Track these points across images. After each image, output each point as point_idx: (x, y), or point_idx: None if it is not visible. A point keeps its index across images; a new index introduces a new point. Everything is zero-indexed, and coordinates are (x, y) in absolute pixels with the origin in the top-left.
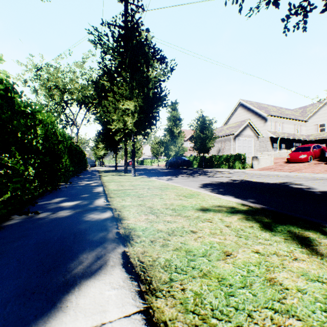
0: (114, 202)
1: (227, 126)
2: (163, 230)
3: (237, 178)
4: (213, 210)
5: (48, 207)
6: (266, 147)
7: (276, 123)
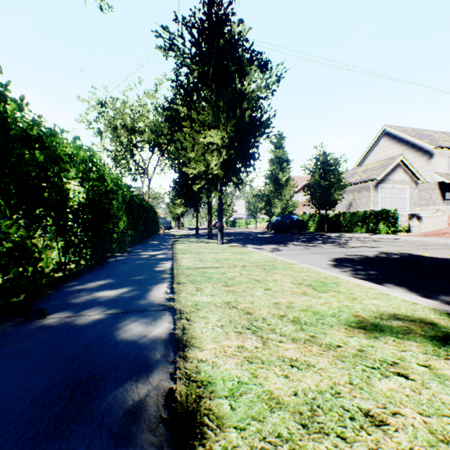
0: (181, 295)
1: (363, 168)
2: (285, 401)
3: (391, 250)
4: (391, 331)
5: (72, 300)
6: (432, 199)
7: (449, 159)
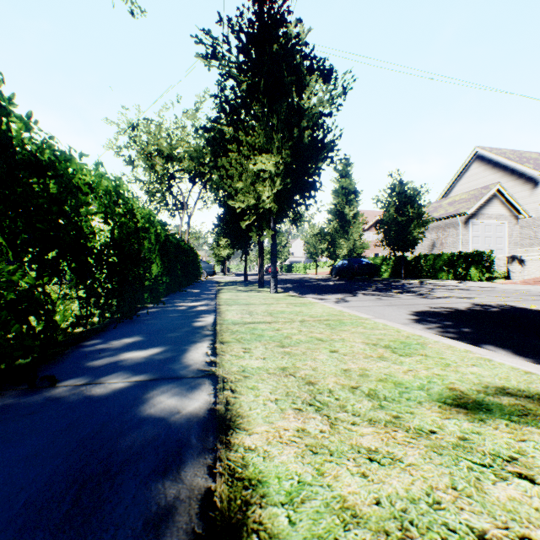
0: (225, 357)
1: (449, 200)
2: (364, 513)
3: (488, 301)
4: (501, 411)
5: (91, 363)
6: (537, 238)
7: None
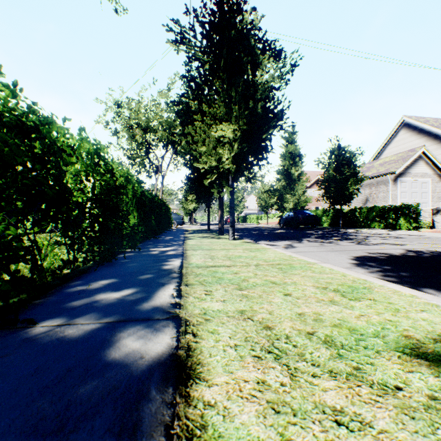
0: (189, 299)
1: (380, 161)
2: None
3: (419, 247)
4: None
5: (69, 304)
6: None
7: None
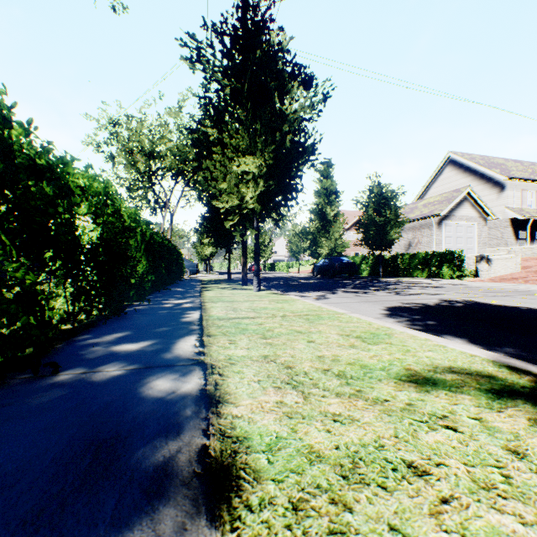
0: (213, 348)
1: (424, 202)
2: (326, 454)
3: (455, 297)
4: (444, 384)
5: (86, 355)
6: (504, 239)
7: (523, 192)
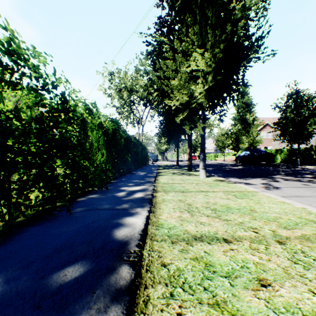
0: None
1: None
2: None
3: None
4: None
5: None
6: None
7: None
